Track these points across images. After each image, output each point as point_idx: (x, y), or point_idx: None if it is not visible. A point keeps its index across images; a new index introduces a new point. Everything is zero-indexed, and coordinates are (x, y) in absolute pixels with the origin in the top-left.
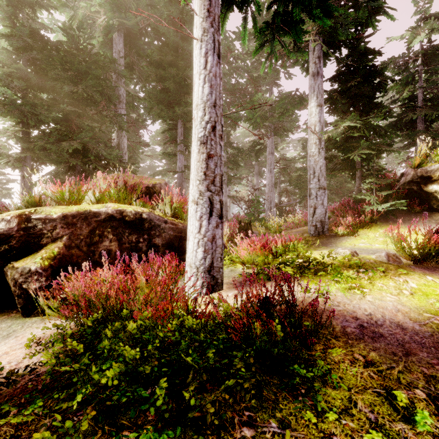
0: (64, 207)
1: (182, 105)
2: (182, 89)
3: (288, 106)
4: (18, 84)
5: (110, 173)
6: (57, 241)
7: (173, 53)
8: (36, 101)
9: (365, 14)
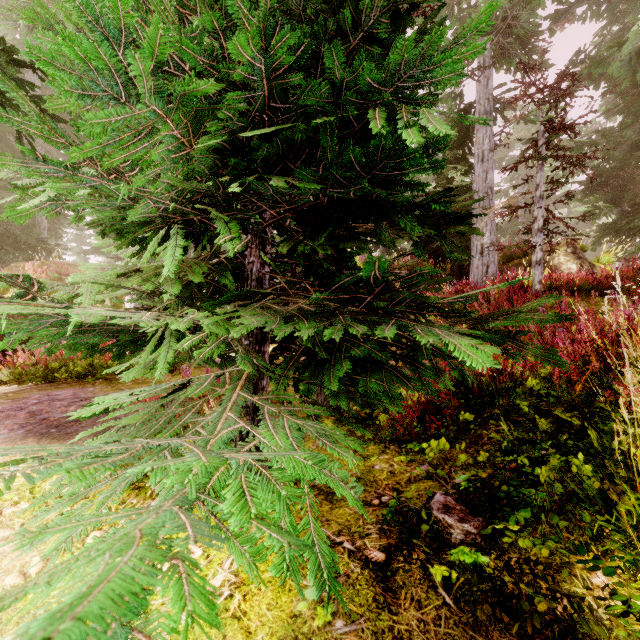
0: None
1: None
2: None
3: None
4: None
5: (24, 255)
6: None
7: None
8: None
9: None
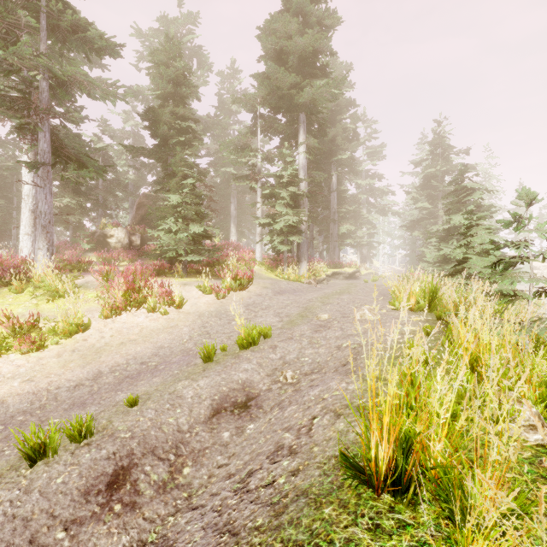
0: None
1: None
2: None
3: (18, 167)
4: None
5: None
6: None
7: None
8: None
9: None
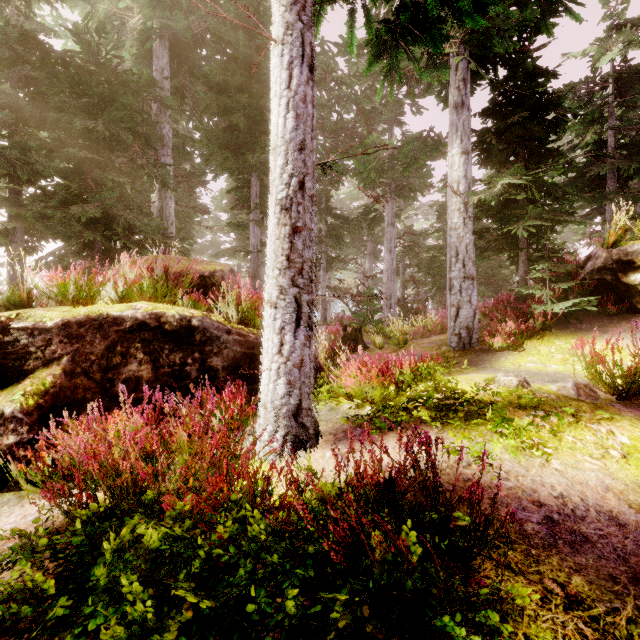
0: (66, 309)
1: (257, 151)
2: (258, 127)
3: (417, 154)
4: (1, 116)
5: (148, 253)
6: (52, 365)
7: (244, 73)
8: (30, 142)
9: (534, 13)
